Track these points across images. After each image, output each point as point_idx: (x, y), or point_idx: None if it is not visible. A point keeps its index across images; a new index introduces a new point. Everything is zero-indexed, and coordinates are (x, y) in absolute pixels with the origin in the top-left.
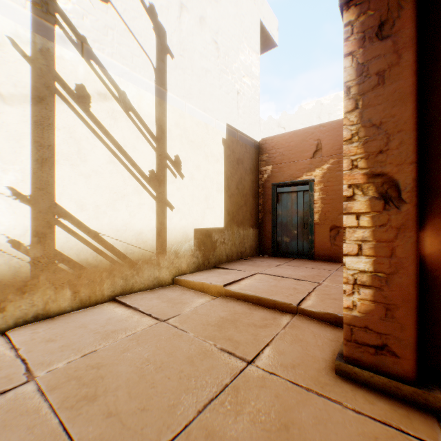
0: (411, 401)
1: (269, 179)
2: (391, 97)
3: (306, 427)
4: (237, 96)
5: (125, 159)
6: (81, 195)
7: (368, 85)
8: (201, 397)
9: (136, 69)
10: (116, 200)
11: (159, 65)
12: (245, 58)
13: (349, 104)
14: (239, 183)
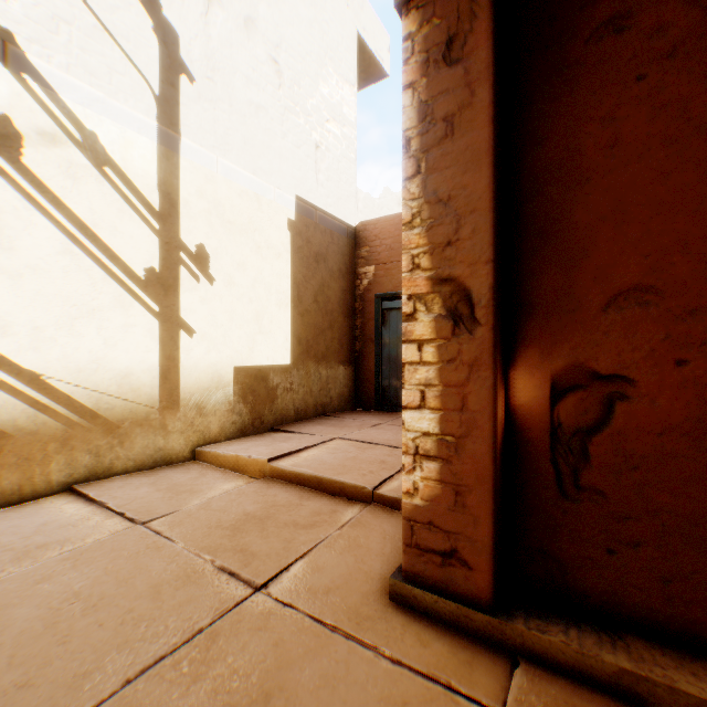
0: (486, 637)
1: (371, 287)
2: (463, 157)
3: (301, 695)
4: (315, 152)
5: (97, 248)
6: (3, 308)
7: (435, 136)
8: (144, 655)
9: (120, 95)
10: (78, 319)
11: (165, 91)
12: (331, 92)
13: (409, 166)
14: (319, 293)
